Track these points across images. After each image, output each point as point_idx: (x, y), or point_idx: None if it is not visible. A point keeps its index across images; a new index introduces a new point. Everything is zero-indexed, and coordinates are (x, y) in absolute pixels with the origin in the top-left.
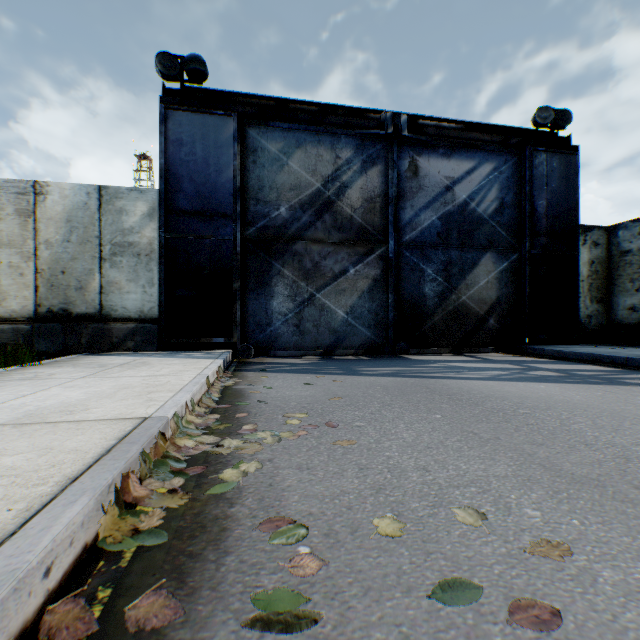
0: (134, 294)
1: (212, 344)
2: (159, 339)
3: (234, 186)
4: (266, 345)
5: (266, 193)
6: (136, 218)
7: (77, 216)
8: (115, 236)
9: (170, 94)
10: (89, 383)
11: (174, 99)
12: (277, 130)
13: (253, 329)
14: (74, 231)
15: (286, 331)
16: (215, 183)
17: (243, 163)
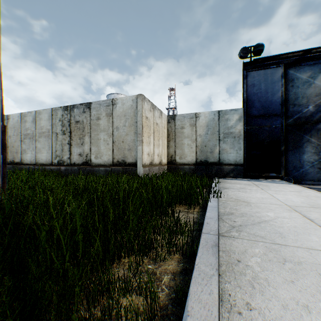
0: (232, 154)
1: (269, 176)
2: (243, 173)
3: (281, 100)
4: (298, 178)
5: (299, 100)
6: (233, 122)
7: (210, 124)
8: (224, 130)
9: (245, 64)
10: (277, 192)
11: (250, 67)
12: (305, 66)
13: (291, 169)
14: (209, 130)
15: (312, 171)
16: (270, 100)
17: (285, 88)
